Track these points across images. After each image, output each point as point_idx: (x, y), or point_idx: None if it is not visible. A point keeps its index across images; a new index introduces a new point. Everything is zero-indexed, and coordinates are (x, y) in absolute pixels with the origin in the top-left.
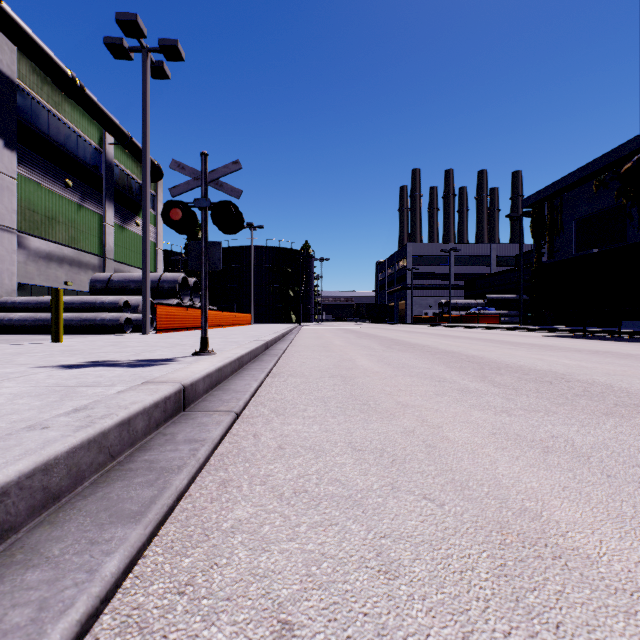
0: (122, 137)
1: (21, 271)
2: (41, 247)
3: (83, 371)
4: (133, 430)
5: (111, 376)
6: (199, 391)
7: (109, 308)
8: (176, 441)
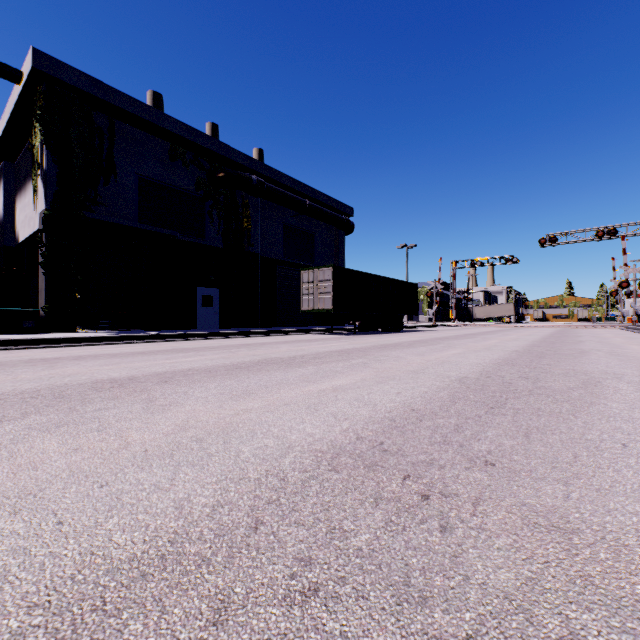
0: None
1: None
2: None
3: None
4: None
5: None
6: None
7: None
8: None
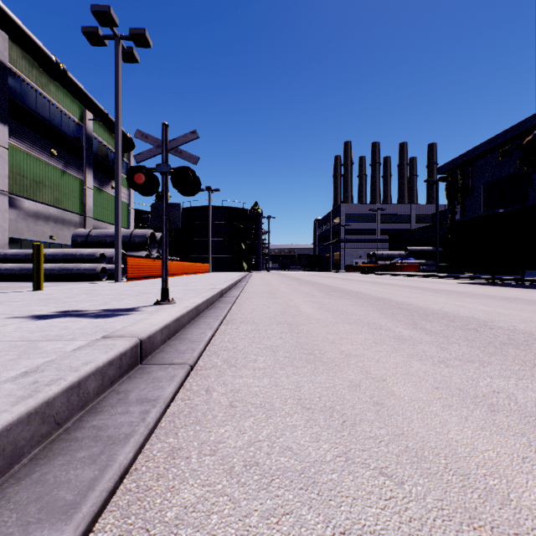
0: (99, 113)
1: (12, 227)
2: (30, 207)
3: (51, 322)
4: (84, 392)
5: (75, 328)
6: (157, 342)
7: (87, 259)
8: (128, 401)
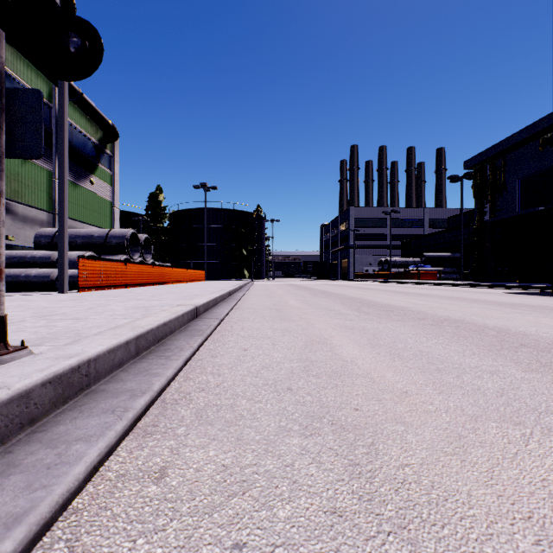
0: (72, 92)
1: None
2: None
3: None
4: None
5: None
6: None
7: (41, 263)
8: None
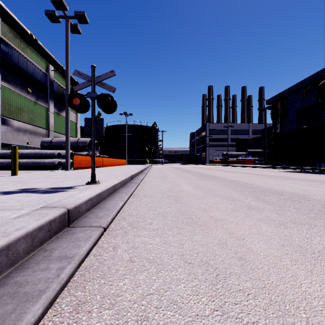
0: (58, 67)
1: (3, 137)
2: (14, 124)
3: (11, 196)
4: (13, 253)
5: (25, 201)
6: (82, 211)
7: (49, 156)
8: (51, 258)
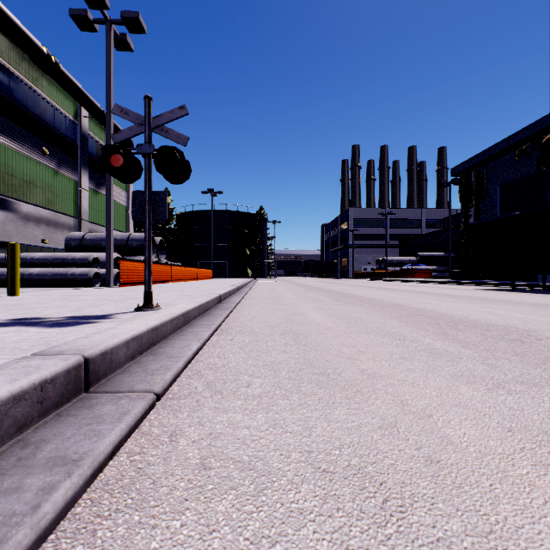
0: (95, 111)
1: None
2: (19, 208)
3: None
4: None
5: (10, 341)
6: (118, 360)
7: (79, 263)
8: (32, 463)
